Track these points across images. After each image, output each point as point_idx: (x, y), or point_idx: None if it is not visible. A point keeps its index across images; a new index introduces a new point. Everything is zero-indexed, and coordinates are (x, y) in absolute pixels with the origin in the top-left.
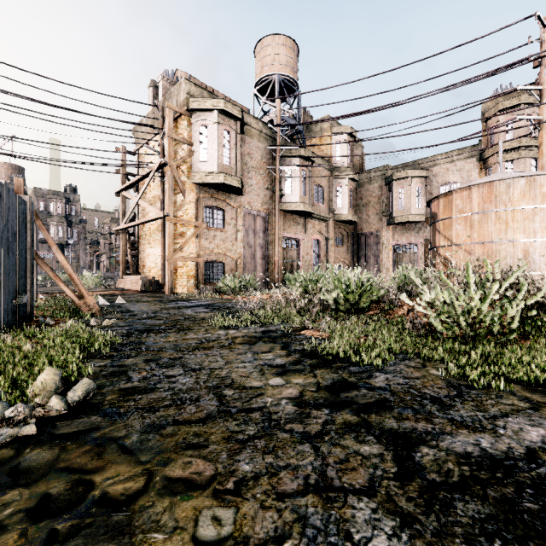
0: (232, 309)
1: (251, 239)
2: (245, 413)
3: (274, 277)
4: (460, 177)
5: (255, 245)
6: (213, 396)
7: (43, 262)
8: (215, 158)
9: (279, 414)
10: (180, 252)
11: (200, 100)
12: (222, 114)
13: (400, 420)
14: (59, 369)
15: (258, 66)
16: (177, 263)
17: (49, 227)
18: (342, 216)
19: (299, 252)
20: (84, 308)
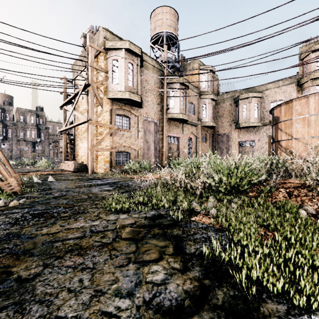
0: (130, 187)
1: (147, 137)
2: None
3: (162, 162)
4: (284, 97)
5: (150, 141)
6: None
7: None
8: (123, 81)
9: None
10: (99, 145)
11: (112, 42)
12: (127, 52)
13: None
14: None
15: (153, 27)
16: (97, 152)
17: (26, 131)
18: (206, 123)
19: (178, 145)
20: (6, 188)
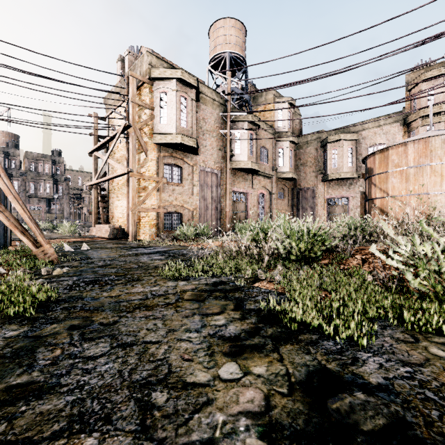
0: (186, 256)
1: (205, 193)
2: None
3: (225, 226)
4: (386, 140)
5: (209, 198)
6: (135, 407)
7: None
8: (173, 121)
9: None
10: (143, 203)
11: (160, 70)
12: (179, 83)
13: None
14: None
15: (212, 46)
16: (140, 213)
17: (38, 184)
18: (284, 173)
19: (246, 204)
20: (42, 256)
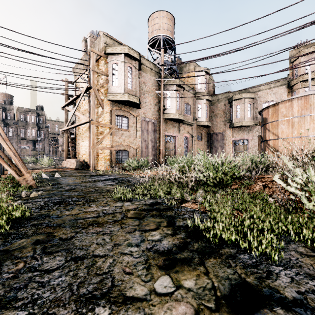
0: (131, 182)
1: (145, 136)
2: None
3: (160, 160)
4: (275, 98)
5: (148, 140)
6: None
7: None
8: (122, 84)
9: None
10: (100, 144)
11: (112, 47)
12: (127, 56)
13: None
14: None
15: (150, 31)
16: (98, 151)
17: (26, 130)
18: (201, 122)
19: (175, 144)
20: (23, 182)
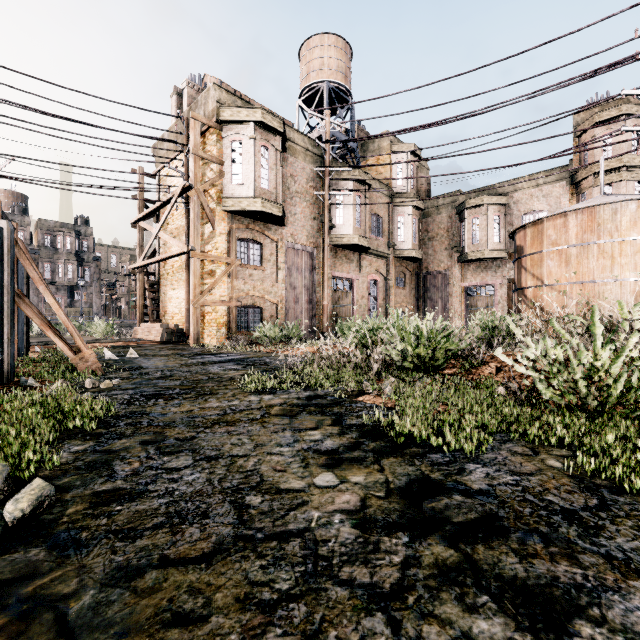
0: (270, 365)
1: (294, 279)
2: (276, 542)
3: (322, 325)
4: (546, 205)
5: (300, 286)
6: (230, 507)
7: (27, 306)
8: (251, 180)
9: (330, 544)
10: (208, 294)
11: (232, 109)
12: (259, 127)
13: (526, 557)
14: (3, 464)
15: (304, 72)
16: (204, 308)
17: (56, 265)
18: (404, 251)
19: (352, 294)
20: (81, 365)
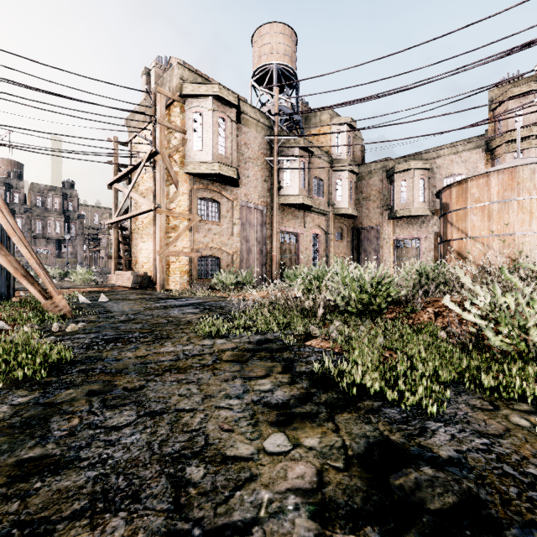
0: (225, 309)
1: (248, 233)
2: None
3: (272, 273)
4: (465, 169)
5: (252, 239)
6: (167, 483)
7: (2, 255)
8: (209, 146)
9: None
10: (173, 246)
11: (193, 85)
12: (217, 101)
13: None
14: None
15: (256, 56)
16: (169, 258)
17: (46, 222)
18: (342, 210)
19: (297, 246)
20: (52, 309)
